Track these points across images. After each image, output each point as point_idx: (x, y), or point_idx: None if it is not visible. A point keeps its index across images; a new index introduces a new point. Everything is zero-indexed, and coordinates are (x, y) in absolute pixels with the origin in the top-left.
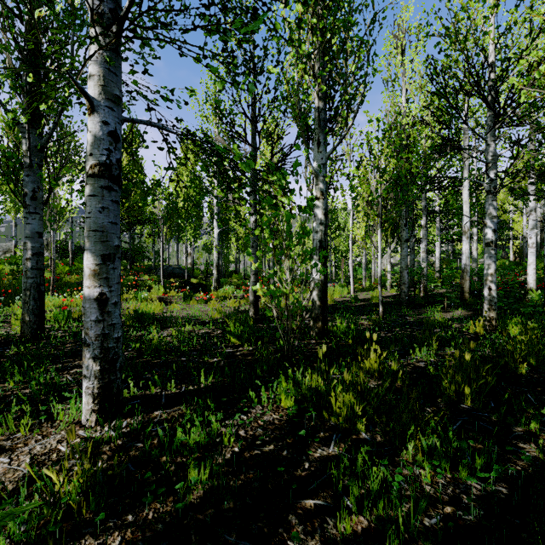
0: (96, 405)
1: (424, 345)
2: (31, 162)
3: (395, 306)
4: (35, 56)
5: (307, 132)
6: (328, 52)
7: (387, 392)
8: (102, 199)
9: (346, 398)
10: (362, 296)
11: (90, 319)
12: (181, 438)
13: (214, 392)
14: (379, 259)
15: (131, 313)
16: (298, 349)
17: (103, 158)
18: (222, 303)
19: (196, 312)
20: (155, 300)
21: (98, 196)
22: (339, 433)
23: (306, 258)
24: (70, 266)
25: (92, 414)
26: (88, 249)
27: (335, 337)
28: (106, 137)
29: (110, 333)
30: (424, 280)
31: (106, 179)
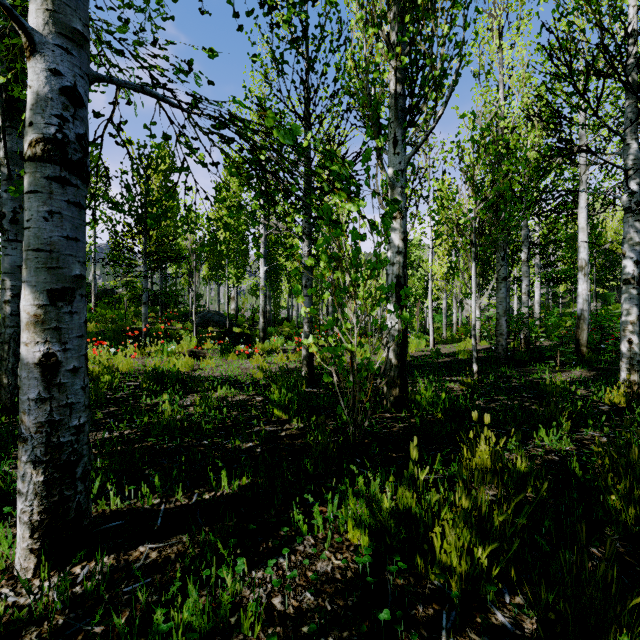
0: (37, 541)
1: (554, 426)
2: (10, 172)
3: (490, 363)
4: (16, 33)
5: (379, 127)
6: (410, 8)
7: (514, 510)
8: (49, 198)
9: (461, 542)
10: (445, 350)
11: (28, 397)
12: (163, 625)
13: (240, 507)
14: (473, 302)
15: (150, 372)
16: (369, 432)
17: (50, 130)
18: (268, 358)
19: (234, 370)
20: (185, 354)
21: (42, 192)
22: (451, 610)
23: (381, 298)
24: (92, 312)
25: (29, 556)
26: (25, 280)
27: (418, 409)
28: (57, 96)
29: (63, 419)
30: (525, 330)
31: (55, 164)
